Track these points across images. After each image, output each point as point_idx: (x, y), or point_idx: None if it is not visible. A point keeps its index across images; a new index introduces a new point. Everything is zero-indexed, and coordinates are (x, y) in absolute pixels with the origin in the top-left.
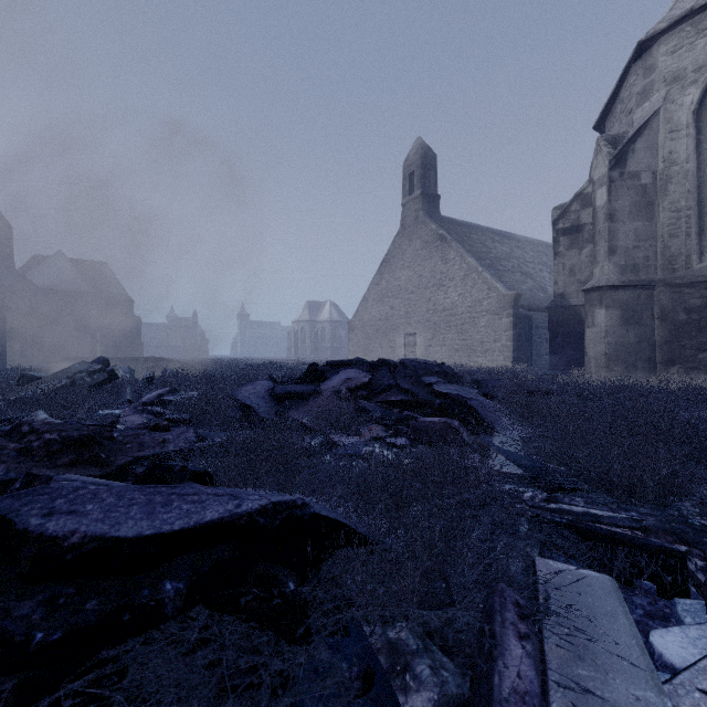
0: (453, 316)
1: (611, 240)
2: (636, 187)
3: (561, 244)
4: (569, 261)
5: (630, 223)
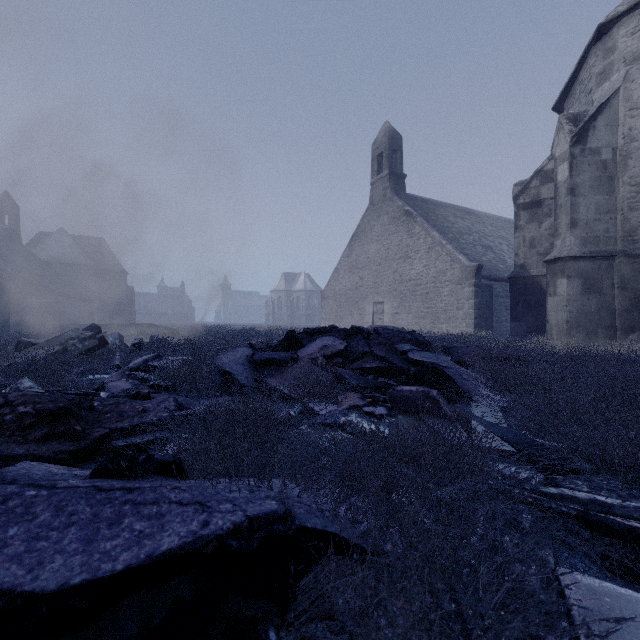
0: (418, 286)
1: (572, 213)
2: (597, 162)
3: (522, 218)
4: (529, 234)
5: (590, 197)
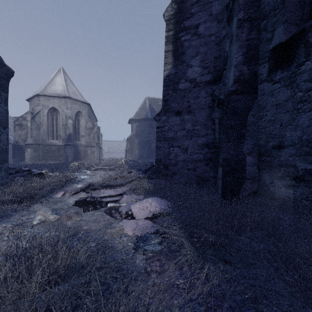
0: None
1: (31, 134)
2: (37, 124)
3: (16, 128)
4: (19, 133)
5: (35, 131)
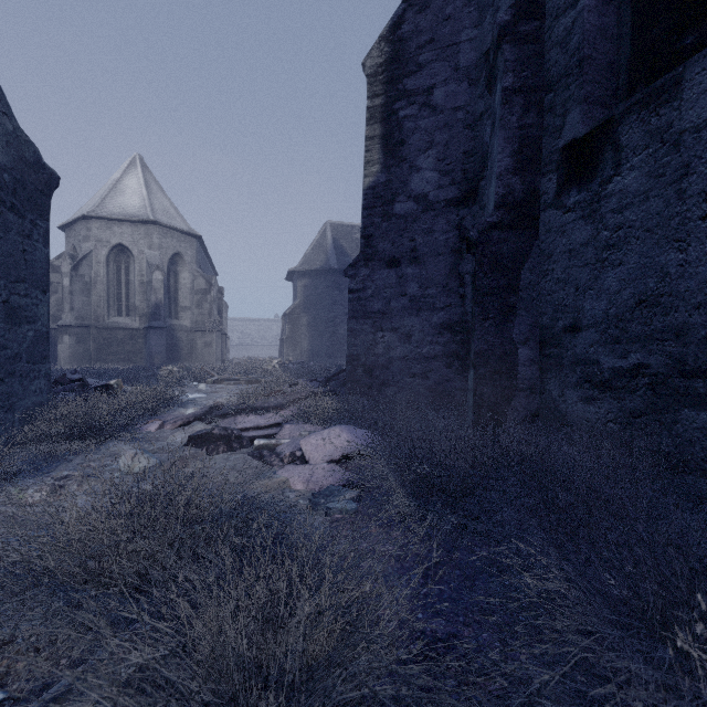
0: None
1: (72, 304)
2: (84, 282)
3: None
4: None
5: (81, 297)
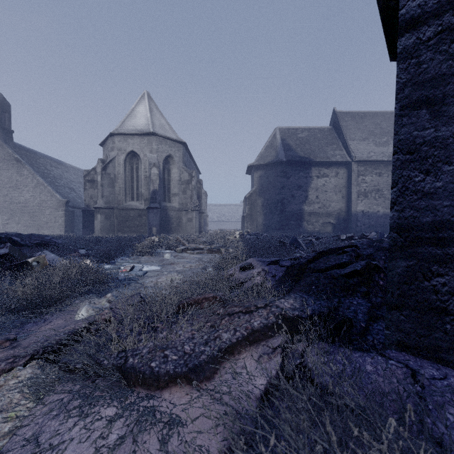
0: (27, 207)
1: (102, 193)
2: (110, 178)
3: (87, 186)
4: (90, 193)
5: (108, 188)
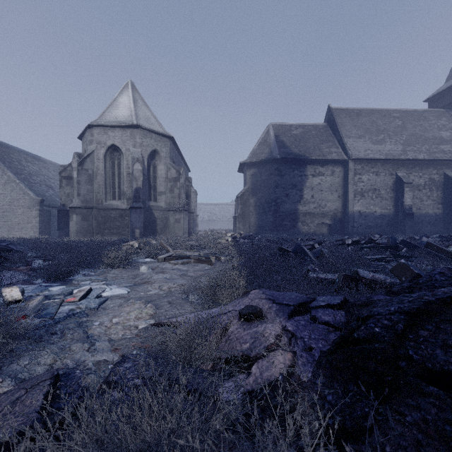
0: None
1: (79, 191)
2: (87, 174)
3: (64, 183)
4: (67, 190)
5: (85, 186)
